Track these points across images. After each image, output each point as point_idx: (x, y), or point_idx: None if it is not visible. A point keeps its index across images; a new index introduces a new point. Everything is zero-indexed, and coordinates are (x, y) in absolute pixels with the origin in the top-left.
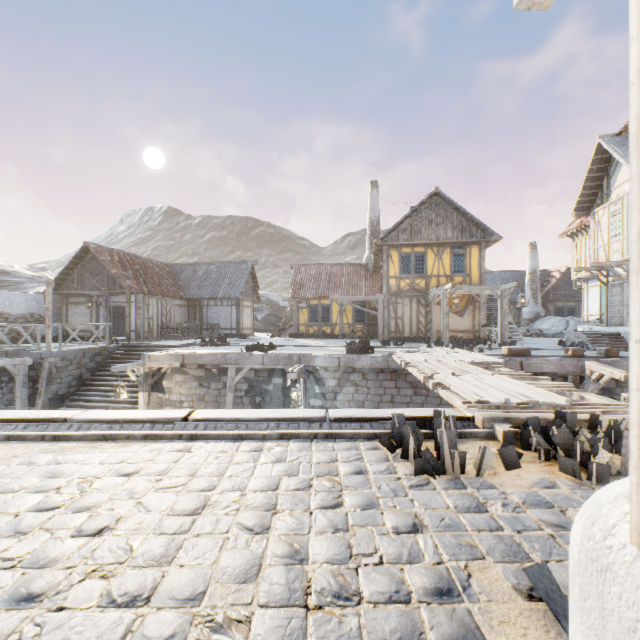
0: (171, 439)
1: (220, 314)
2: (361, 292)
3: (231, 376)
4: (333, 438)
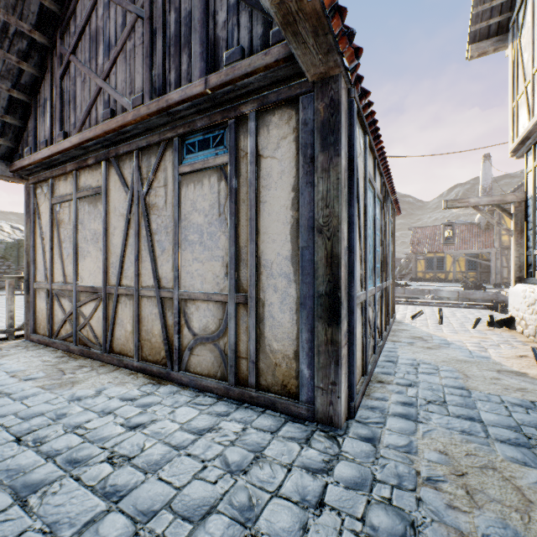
0: (406, 305)
1: None
2: (473, 246)
3: None
4: (467, 308)
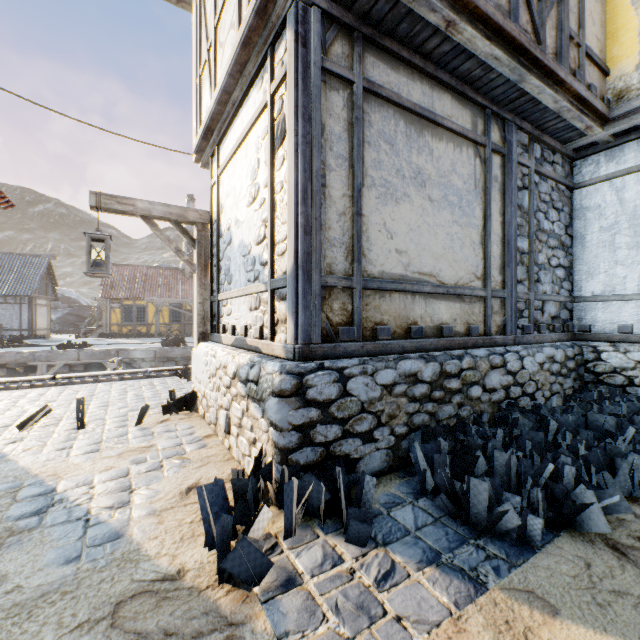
0: (50, 386)
1: (3, 313)
2: (178, 295)
3: (42, 373)
4: (152, 378)
